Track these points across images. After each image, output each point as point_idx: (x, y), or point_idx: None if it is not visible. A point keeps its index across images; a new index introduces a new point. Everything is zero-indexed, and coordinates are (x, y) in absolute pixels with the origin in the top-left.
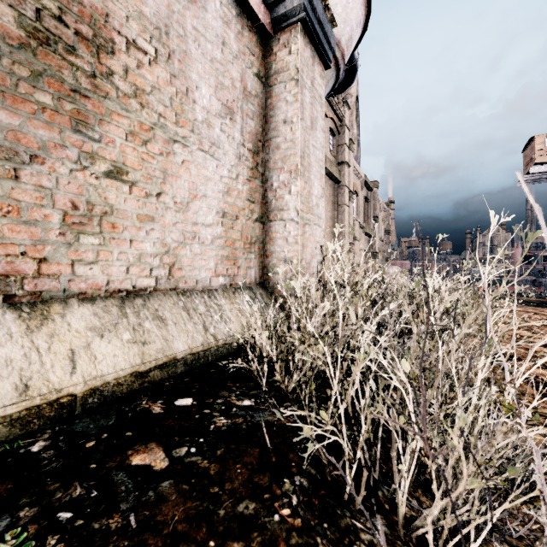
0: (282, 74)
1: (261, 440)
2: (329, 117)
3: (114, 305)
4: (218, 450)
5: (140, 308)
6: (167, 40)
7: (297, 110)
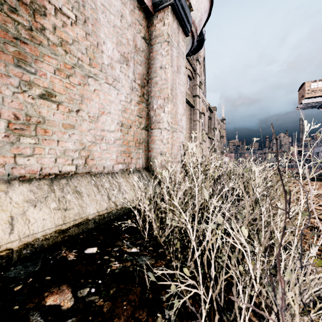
0: (159, 38)
1: (142, 280)
2: (188, 68)
3: (46, 184)
4: (111, 290)
5: (64, 186)
6: (84, 10)
7: (168, 60)
